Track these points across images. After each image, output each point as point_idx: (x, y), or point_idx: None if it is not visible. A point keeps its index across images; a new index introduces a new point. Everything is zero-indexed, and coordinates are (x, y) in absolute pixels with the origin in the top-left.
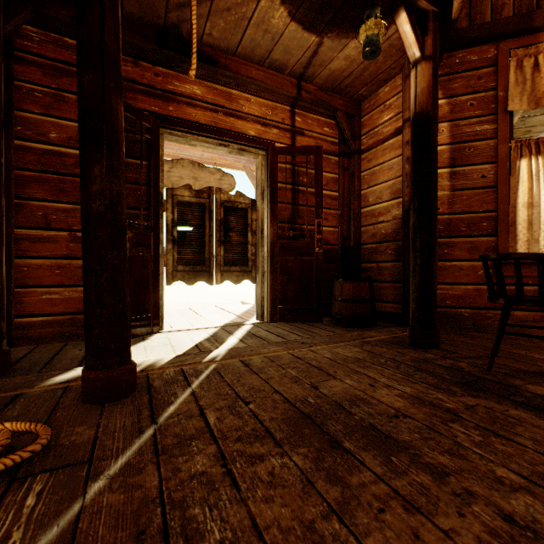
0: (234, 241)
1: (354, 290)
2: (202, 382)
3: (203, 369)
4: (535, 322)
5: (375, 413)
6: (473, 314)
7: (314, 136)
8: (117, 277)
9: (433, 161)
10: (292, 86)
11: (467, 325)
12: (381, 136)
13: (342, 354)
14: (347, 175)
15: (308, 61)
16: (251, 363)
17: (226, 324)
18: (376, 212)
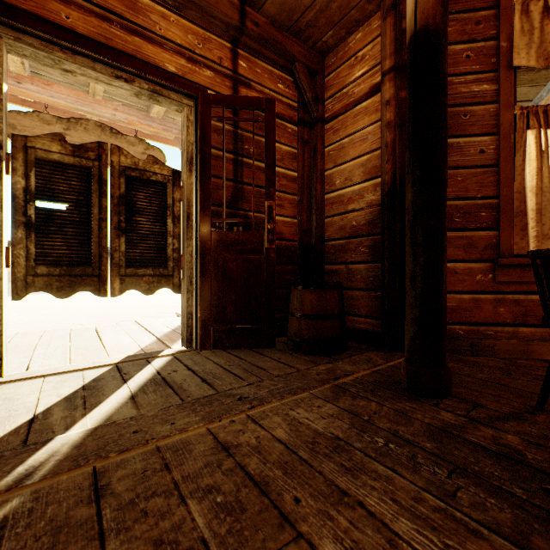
0: (143, 230)
1: (319, 301)
2: None
3: None
4: (544, 341)
5: None
6: (469, 332)
7: (265, 92)
8: None
9: (443, 104)
10: (233, 8)
11: (463, 346)
12: (351, 98)
13: (308, 424)
14: (307, 150)
15: None
16: (113, 482)
17: (129, 357)
18: (345, 198)
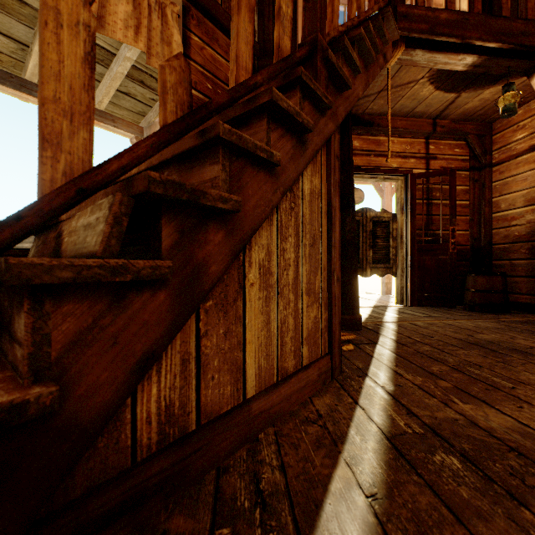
0: (379, 246)
1: (487, 283)
2: (395, 329)
3: (388, 324)
4: None
5: (516, 346)
6: None
7: (446, 158)
8: (356, 271)
9: None
10: (428, 125)
11: None
12: (513, 152)
13: (483, 325)
14: (477, 186)
15: (445, 107)
16: (417, 324)
17: (374, 305)
18: (509, 217)
